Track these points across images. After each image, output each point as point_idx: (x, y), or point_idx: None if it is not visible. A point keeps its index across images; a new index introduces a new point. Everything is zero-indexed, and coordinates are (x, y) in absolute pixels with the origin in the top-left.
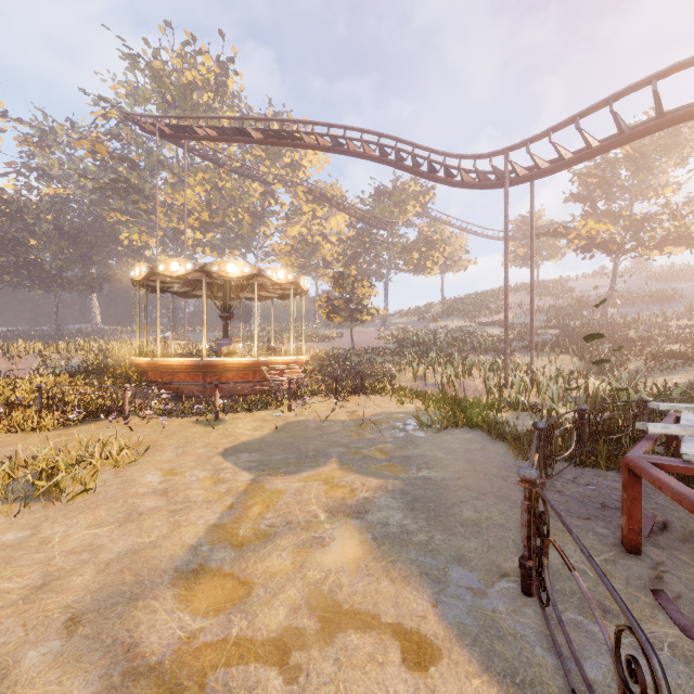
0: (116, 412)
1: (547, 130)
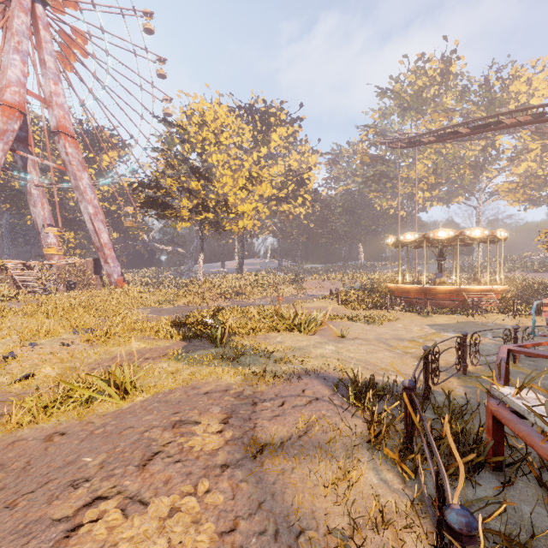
0: (384, 307)
1: None
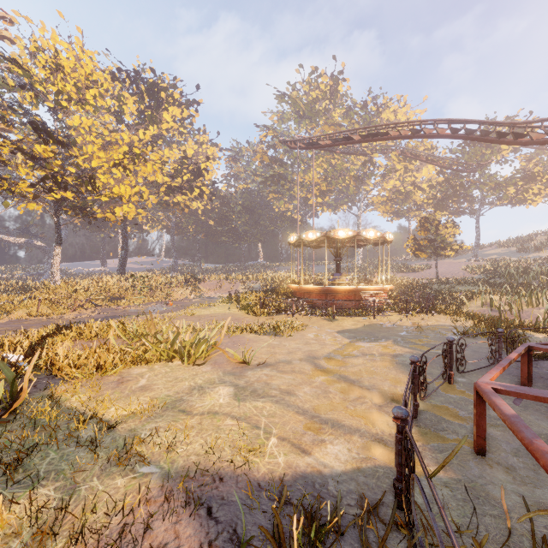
0: (289, 311)
1: None
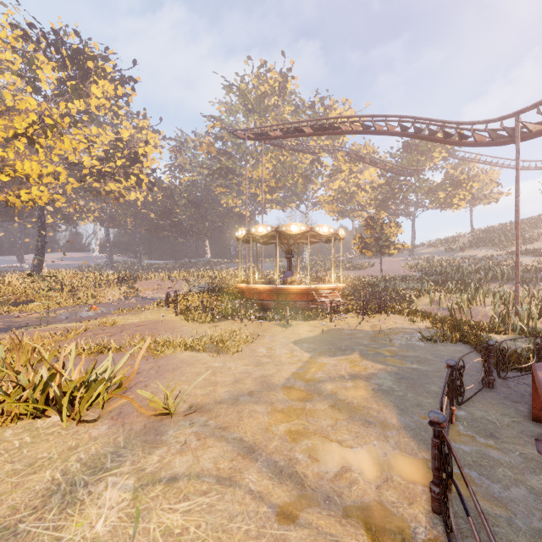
0: (237, 316)
1: None
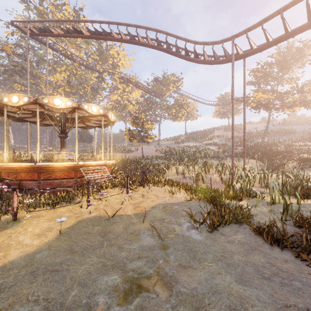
0: None
1: (260, 21)
